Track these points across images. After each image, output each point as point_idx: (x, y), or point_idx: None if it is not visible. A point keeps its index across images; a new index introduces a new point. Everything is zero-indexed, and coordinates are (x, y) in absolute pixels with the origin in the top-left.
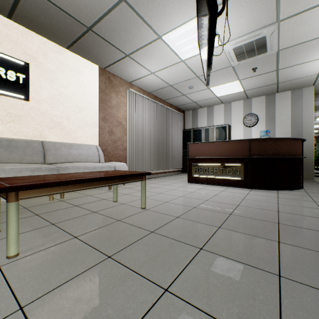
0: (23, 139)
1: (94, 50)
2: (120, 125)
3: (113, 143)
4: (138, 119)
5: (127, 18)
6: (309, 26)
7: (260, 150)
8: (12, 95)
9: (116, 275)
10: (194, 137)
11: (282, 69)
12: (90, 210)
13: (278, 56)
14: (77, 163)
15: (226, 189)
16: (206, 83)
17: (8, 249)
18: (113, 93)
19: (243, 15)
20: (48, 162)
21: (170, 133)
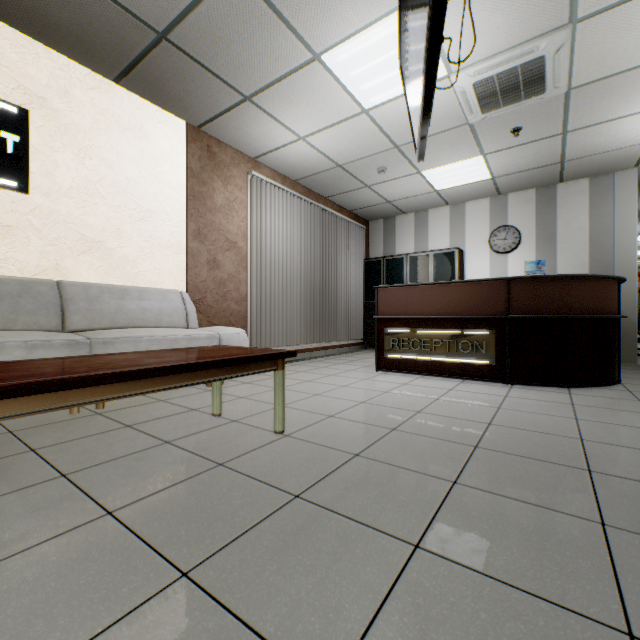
0: (14, 277)
1: (176, 86)
2: (234, 248)
3: (218, 287)
4: (272, 236)
5: (245, 11)
6: (638, 33)
7: (531, 302)
8: None
9: (195, 639)
10: (387, 274)
11: (574, 130)
12: (158, 438)
13: (569, 101)
14: (135, 329)
15: (457, 385)
16: (417, 154)
17: None
18: (218, 180)
19: (499, 7)
20: (71, 327)
21: (338, 267)
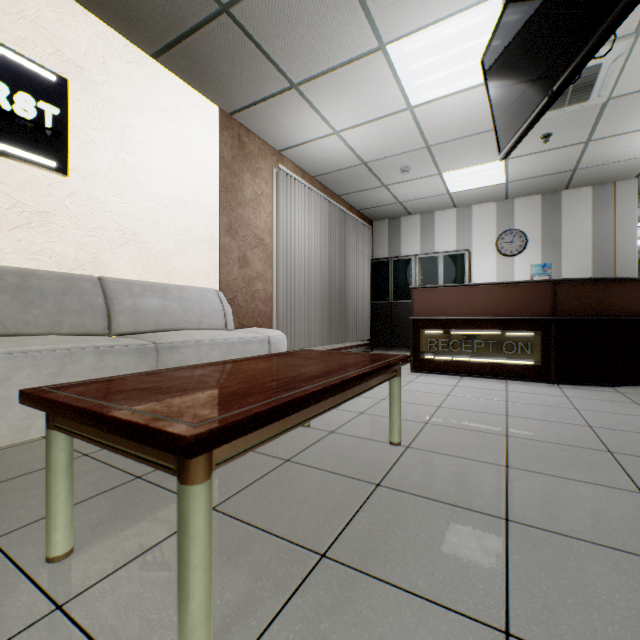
0: (54, 271)
1: (221, 66)
2: (261, 245)
3: (247, 286)
4: (296, 233)
5: None
6: None
7: (577, 304)
8: (25, 157)
9: None
10: (395, 275)
11: (597, 139)
12: (270, 455)
13: (603, 111)
14: (188, 332)
15: (508, 386)
16: (505, 153)
17: None
18: (247, 172)
19: None
20: (117, 330)
21: (350, 267)
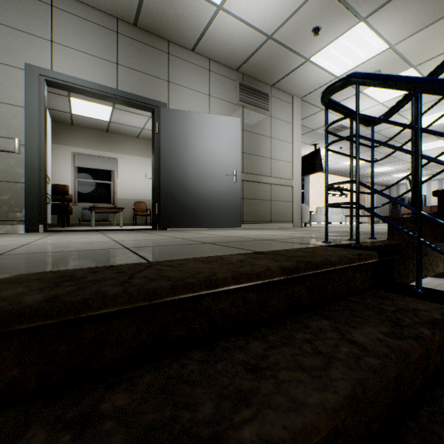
0: None
1: None
2: None
3: None
4: None
5: None
6: None
7: None
8: None
9: None
10: None
11: None
12: None
13: None
14: None
15: None
16: None
17: None
18: None
19: None
20: None
21: None
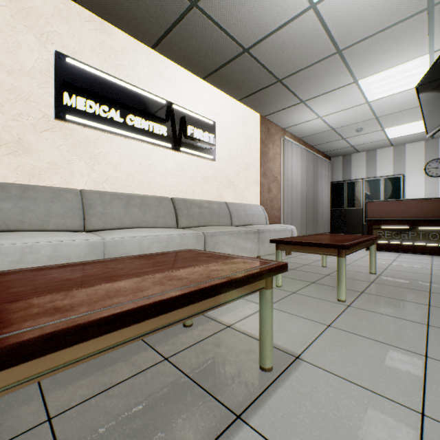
0: (214, 201)
1: (268, 99)
2: (276, 180)
3: (270, 202)
4: (292, 172)
5: (330, 67)
6: None
7: None
8: (205, 156)
9: None
10: (348, 191)
11: None
12: (319, 273)
13: None
14: (260, 225)
15: (432, 258)
16: (430, 135)
17: (342, 294)
18: (270, 143)
19: None
20: (233, 224)
21: (319, 188)
